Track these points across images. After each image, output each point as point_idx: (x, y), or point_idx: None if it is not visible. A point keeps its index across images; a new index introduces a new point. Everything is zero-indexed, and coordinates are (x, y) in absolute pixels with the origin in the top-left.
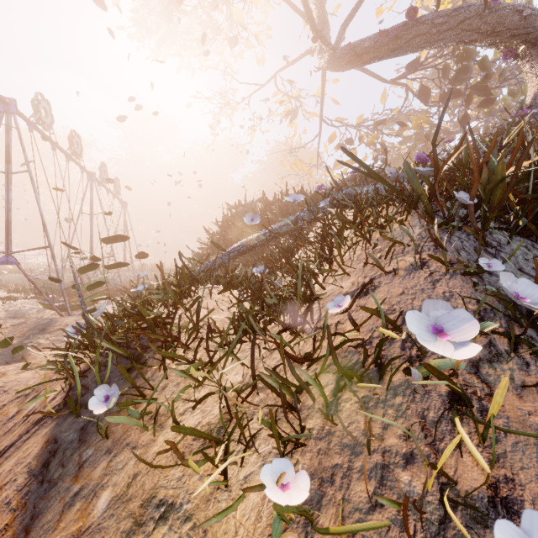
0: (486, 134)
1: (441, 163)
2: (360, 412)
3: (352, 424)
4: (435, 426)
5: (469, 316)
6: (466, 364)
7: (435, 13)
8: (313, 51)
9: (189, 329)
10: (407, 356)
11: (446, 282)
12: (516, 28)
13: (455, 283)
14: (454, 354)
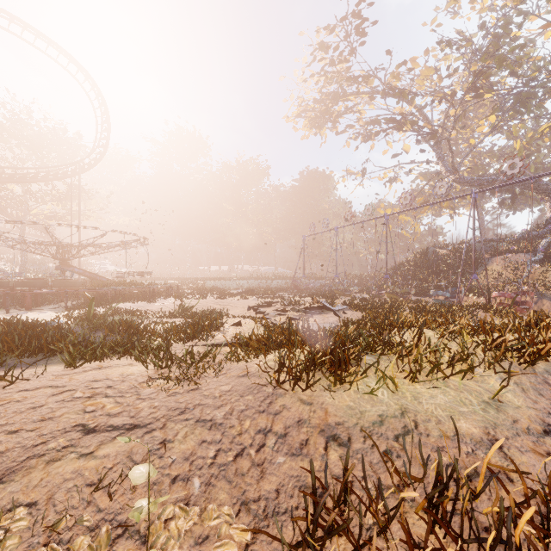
0: (545, 236)
1: (547, 252)
2: None
3: None
4: None
5: None
6: None
7: (515, 178)
8: (445, 172)
9: (547, 289)
10: None
11: None
12: (544, 190)
13: None
14: None
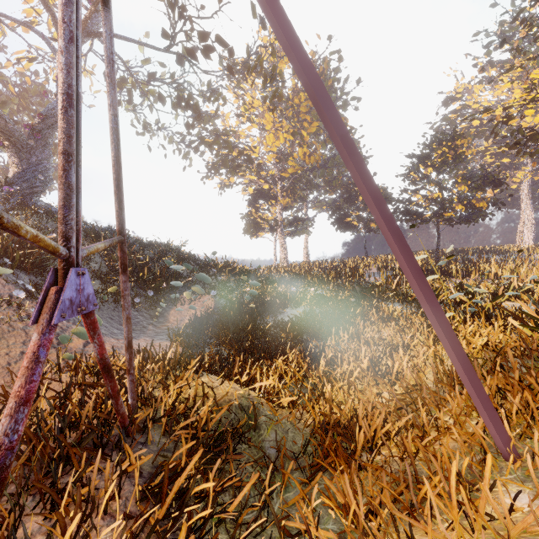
0: None
1: None
2: (0, 313)
3: (0, 315)
4: (17, 311)
5: (23, 292)
6: (19, 302)
7: None
8: None
9: None
10: (6, 303)
11: (8, 287)
12: (4, 128)
13: (10, 287)
14: (22, 297)
